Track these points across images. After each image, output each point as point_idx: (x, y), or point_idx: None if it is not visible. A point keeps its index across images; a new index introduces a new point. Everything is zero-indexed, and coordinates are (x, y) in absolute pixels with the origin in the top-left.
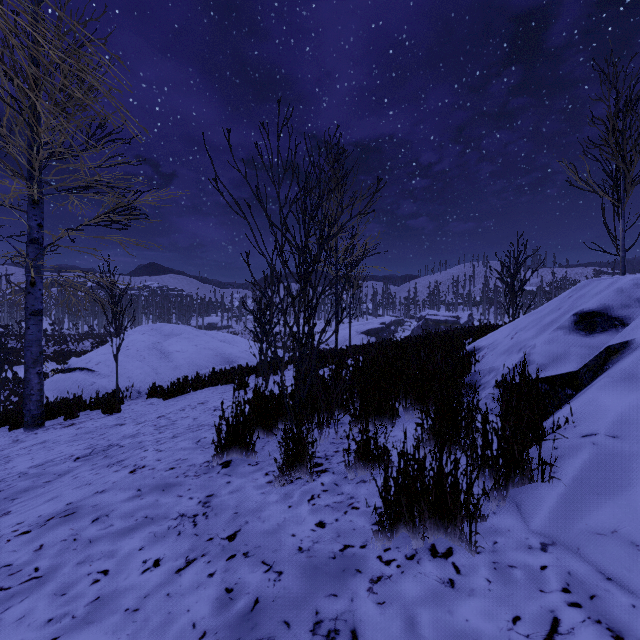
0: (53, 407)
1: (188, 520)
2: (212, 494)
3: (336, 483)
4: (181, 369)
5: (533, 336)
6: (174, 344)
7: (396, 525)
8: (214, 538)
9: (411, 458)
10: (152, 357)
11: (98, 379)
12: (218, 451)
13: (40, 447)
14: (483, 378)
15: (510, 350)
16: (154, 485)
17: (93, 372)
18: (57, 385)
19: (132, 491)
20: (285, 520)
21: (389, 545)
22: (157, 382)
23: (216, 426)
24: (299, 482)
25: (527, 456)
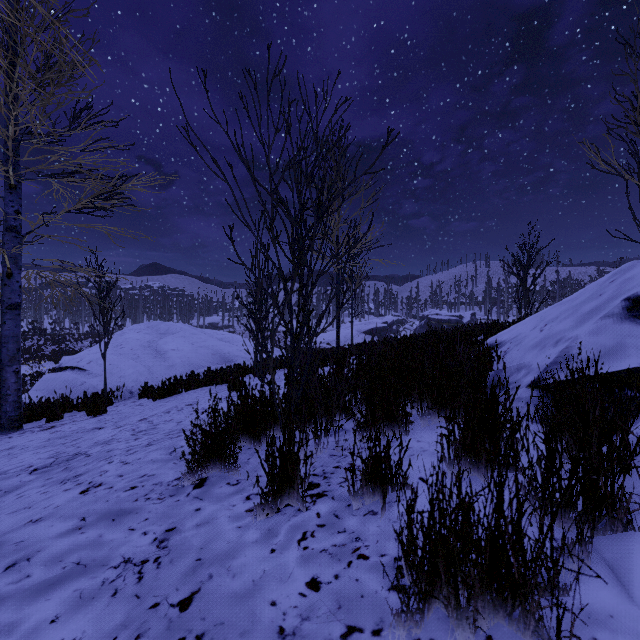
0: (36, 408)
1: (133, 569)
2: (173, 527)
3: (336, 514)
4: (176, 368)
5: (572, 326)
6: (170, 342)
7: (428, 600)
8: (160, 604)
9: (447, 492)
10: (146, 356)
11: (89, 378)
12: (190, 466)
13: (5, 454)
14: (510, 377)
15: (542, 344)
16: (104, 512)
17: (84, 371)
18: (47, 385)
19: (74, 520)
20: (264, 574)
21: (418, 633)
22: (150, 382)
23: (187, 436)
24: (288, 511)
25: (621, 490)
